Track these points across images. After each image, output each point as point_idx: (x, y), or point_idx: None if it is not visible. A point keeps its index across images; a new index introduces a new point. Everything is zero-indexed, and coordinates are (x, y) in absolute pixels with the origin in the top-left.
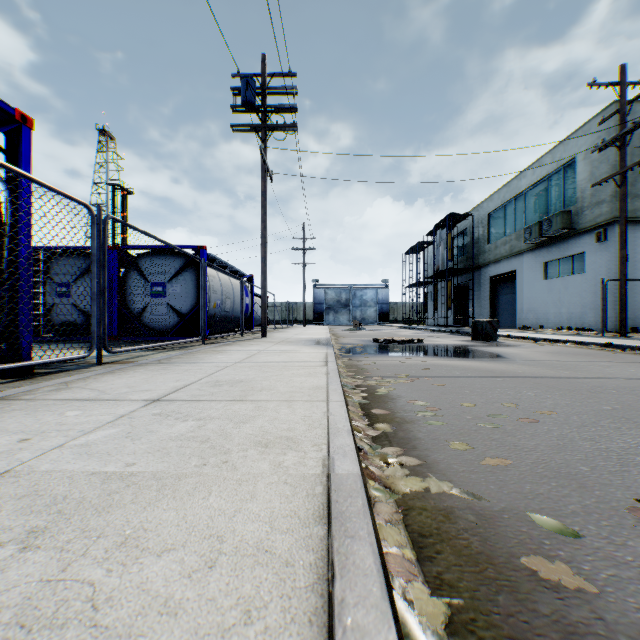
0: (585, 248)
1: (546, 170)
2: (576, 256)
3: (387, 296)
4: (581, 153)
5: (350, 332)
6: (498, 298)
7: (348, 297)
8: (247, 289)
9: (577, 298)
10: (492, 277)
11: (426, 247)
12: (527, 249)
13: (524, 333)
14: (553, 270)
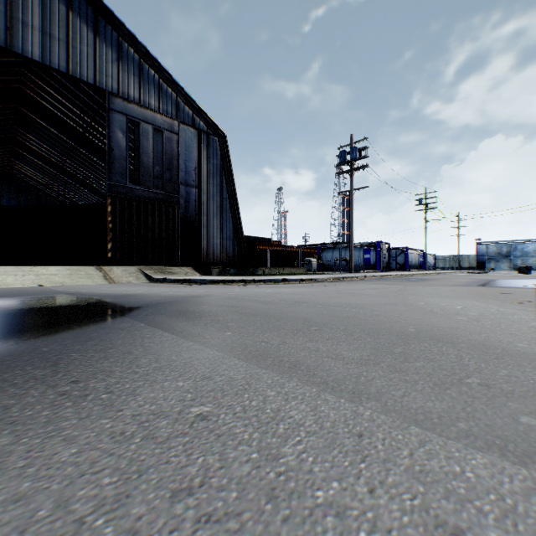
0: None
1: None
2: None
3: None
4: None
5: None
6: None
7: (507, 250)
8: (420, 255)
9: None
10: None
11: None
12: None
13: None
14: None
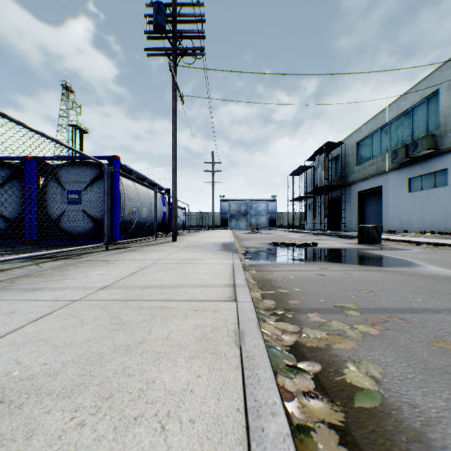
0: (448, 165)
1: (410, 103)
2: (438, 172)
3: (275, 208)
4: (444, 85)
5: (249, 235)
6: (365, 208)
7: (246, 208)
8: (164, 200)
9: (440, 207)
10: (360, 192)
11: (305, 170)
12: (392, 168)
13: (397, 236)
14: (416, 184)
